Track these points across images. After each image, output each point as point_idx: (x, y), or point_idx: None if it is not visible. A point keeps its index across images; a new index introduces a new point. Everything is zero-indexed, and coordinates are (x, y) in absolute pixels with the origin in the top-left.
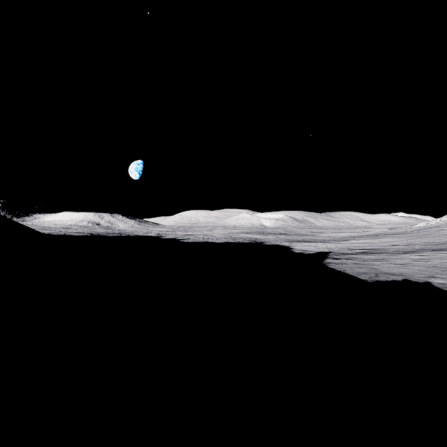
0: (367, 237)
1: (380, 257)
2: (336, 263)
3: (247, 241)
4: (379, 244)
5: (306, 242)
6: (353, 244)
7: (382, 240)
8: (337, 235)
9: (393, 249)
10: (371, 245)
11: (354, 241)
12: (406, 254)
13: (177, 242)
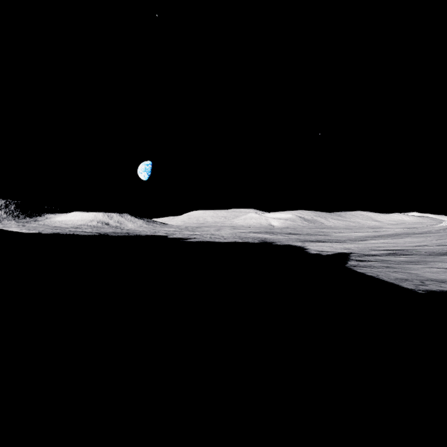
0: (387, 237)
1: (414, 259)
2: (363, 266)
3: (256, 241)
4: (405, 245)
5: (321, 242)
6: (374, 245)
7: (406, 240)
8: (352, 234)
9: (425, 250)
10: (395, 245)
11: (373, 241)
12: (445, 256)
13: (183, 242)
